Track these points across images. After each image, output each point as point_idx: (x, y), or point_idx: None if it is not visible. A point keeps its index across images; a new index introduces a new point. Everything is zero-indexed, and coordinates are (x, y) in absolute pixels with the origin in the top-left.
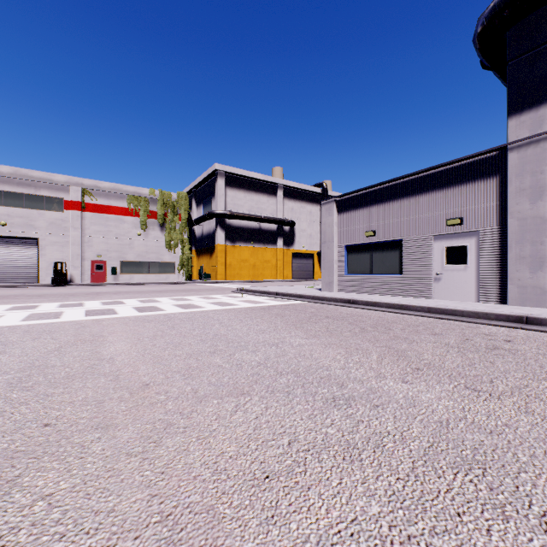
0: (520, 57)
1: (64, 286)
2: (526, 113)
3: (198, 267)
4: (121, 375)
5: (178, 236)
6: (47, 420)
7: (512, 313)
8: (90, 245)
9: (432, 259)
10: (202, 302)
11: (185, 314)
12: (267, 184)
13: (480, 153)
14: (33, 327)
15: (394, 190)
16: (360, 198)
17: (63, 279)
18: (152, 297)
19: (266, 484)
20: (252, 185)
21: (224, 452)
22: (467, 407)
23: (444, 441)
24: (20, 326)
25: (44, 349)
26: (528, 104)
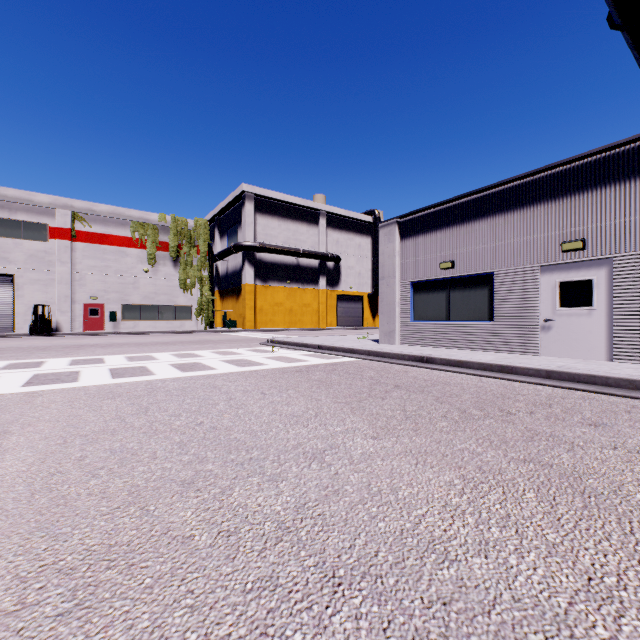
0: None
1: (46, 336)
2: None
3: (222, 313)
4: None
5: (195, 273)
6: None
7: None
8: (82, 284)
9: (538, 299)
10: (214, 359)
11: (179, 382)
12: (307, 210)
13: (616, 144)
14: None
15: (481, 204)
16: (432, 218)
17: (45, 326)
18: (150, 351)
19: None
20: (288, 212)
21: None
22: None
23: None
24: None
25: None
26: None
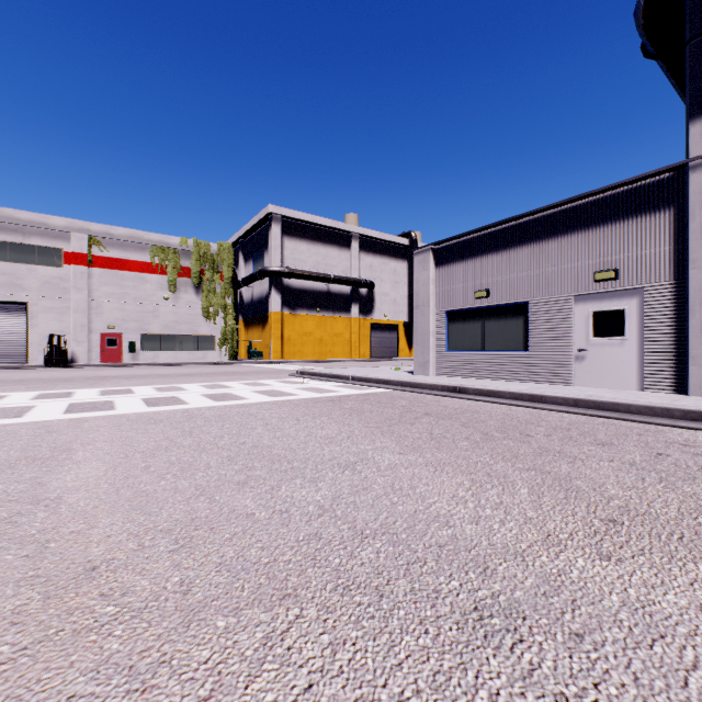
0: None
1: (62, 368)
2: None
3: (247, 343)
4: (54, 542)
5: (219, 301)
6: None
7: None
8: (99, 313)
9: (572, 329)
10: (245, 390)
11: (214, 410)
12: (338, 232)
13: (646, 175)
14: None
15: (516, 232)
16: (467, 245)
17: (61, 357)
18: (177, 382)
19: None
20: (318, 234)
21: None
22: None
23: None
24: None
25: None
26: None
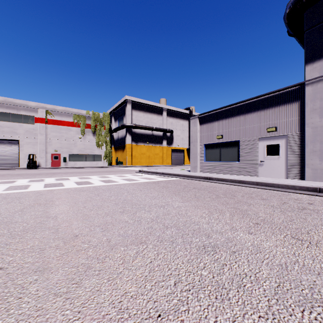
0: (313, 28)
1: (34, 169)
2: (316, 62)
3: (116, 158)
4: (60, 229)
5: (103, 139)
6: (1, 264)
7: (310, 185)
8: (50, 144)
9: (257, 152)
10: (117, 178)
11: (106, 186)
12: (157, 108)
13: (288, 87)
14: (9, 195)
15: (234, 110)
16: (213, 115)
17: (34, 164)
18: (87, 175)
19: (158, 322)
20: (148, 109)
21: (127, 292)
22: (297, 252)
23: (287, 281)
24: (1, 194)
25: (13, 209)
26: (318, 57)
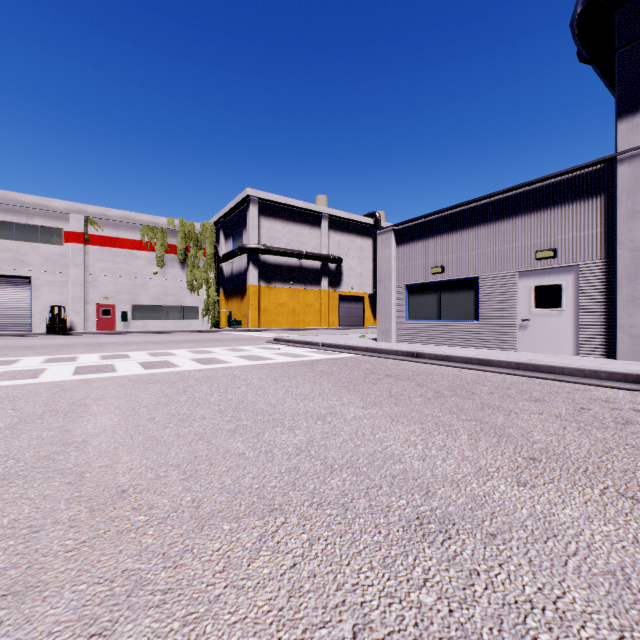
0: (633, 43)
1: (62, 335)
2: None
3: (227, 313)
4: (88, 473)
5: (202, 275)
6: None
7: (631, 370)
8: (95, 286)
9: (516, 301)
10: (228, 355)
11: (203, 372)
12: (310, 213)
13: (580, 166)
14: None
15: (468, 215)
16: (424, 226)
17: (61, 326)
18: (167, 348)
19: None
20: (291, 215)
21: None
22: None
23: (639, 625)
24: None
25: None
26: None
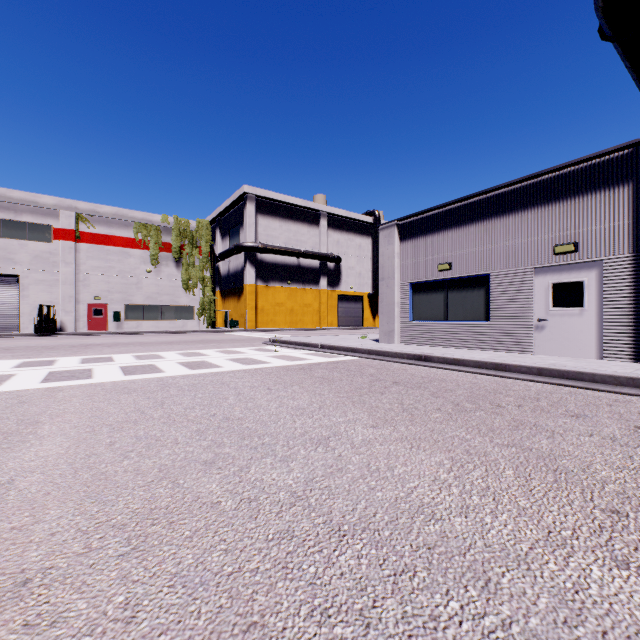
0: None
1: (51, 336)
2: None
3: (224, 313)
4: None
5: (197, 274)
6: None
7: None
8: (86, 285)
9: (532, 300)
10: (220, 358)
11: (189, 379)
12: (308, 211)
13: (605, 152)
14: None
15: (478, 208)
16: (430, 221)
17: (50, 326)
18: (156, 350)
19: None
20: (289, 213)
21: None
22: None
23: None
24: None
25: None
26: None
